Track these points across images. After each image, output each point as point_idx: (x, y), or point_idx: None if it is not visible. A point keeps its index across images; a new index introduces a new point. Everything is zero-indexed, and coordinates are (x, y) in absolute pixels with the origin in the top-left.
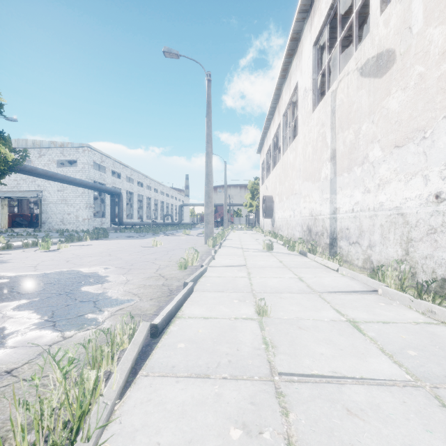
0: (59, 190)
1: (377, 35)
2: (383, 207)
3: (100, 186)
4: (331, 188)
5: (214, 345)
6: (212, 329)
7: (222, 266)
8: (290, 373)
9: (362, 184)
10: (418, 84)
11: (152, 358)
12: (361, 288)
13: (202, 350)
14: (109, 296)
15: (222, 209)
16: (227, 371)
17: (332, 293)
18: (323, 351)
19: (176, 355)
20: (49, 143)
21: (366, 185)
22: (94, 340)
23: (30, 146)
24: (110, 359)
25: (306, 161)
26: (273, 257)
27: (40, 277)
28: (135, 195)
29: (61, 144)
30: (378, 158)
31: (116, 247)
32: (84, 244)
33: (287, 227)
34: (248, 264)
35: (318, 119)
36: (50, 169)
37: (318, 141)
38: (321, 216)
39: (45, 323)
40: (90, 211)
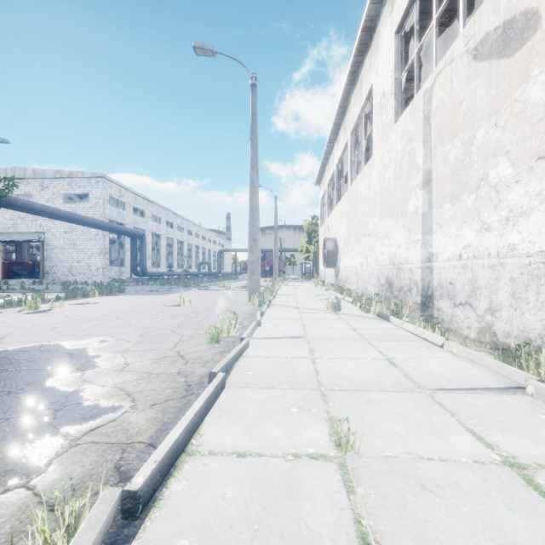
0: (66, 232)
1: None
2: (516, 252)
3: (117, 226)
4: (423, 226)
5: None
6: (251, 488)
7: (272, 338)
8: None
9: (477, 218)
10: None
11: None
12: (495, 381)
13: None
14: (85, 398)
15: (272, 255)
16: None
17: (451, 392)
18: None
19: None
20: (54, 173)
21: (483, 219)
22: None
23: (29, 176)
24: None
25: (384, 190)
26: (342, 322)
27: None
28: (163, 238)
29: (69, 174)
30: (505, 178)
31: (129, 306)
32: (88, 302)
33: (357, 279)
34: (308, 334)
35: (402, 132)
36: (55, 205)
37: (402, 161)
38: (408, 265)
39: None
40: (106, 258)
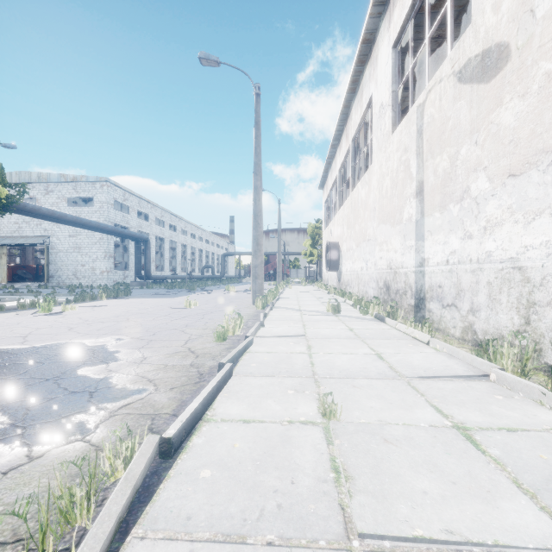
0: (71, 235)
1: (482, 25)
2: (492, 258)
3: (122, 230)
4: (417, 232)
5: (256, 473)
6: (254, 441)
7: (273, 336)
8: (377, 535)
9: (461, 227)
10: (544, 88)
11: (158, 500)
12: (465, 371)
13: (237, 482)
14: (114, 383)
15: (275, 259)
16: (275, 527)
17: (426, 379)
18: (425, 487)
19: (196, 492)
20: (59, 177)
21: (466, 228)
22: (60, 476)
23: (34, 180)
24: (85, 509)
25: (382, 197)
26: (341, 323)
27: (27, 352)
28: (167, 241)
29: (74, 178)
30: (483, 192)
31: (137, 309)
32: (98, 305)
33: (358, 282)
34: (308, 333)
35: (399, 143)
36: (60, 209)
37: (399, 171)
38: (403, 269)
39: (10, 430)
40: (110, 262)
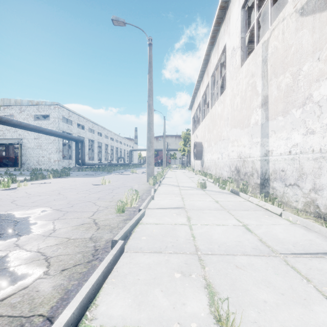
0: (35, 138)
1: None
2: None
3: (66, 135)
4: (262, 132)
5: None
6: None
7: (161, 208)
8: None
9: (303, 125)
10: None
11: None
12: None
13: None
14: (10, 263)
15: (162, 153)
16: None
17: (299, 256)
18: None
19: None
20: (28, 102)
21: (308, 126)
22: None
23: (13, 104)
24: None
25: (234, 110)
26: (208, 196)
27: None
28: (96, 142)
29: (37, 102)
30: (326, 96)
31: (69, 185)
32: (44, 182)
33: (215, 167)
34: (186, 205)
35: (247, 71)
36: (28, 122)
37: (247, 91)
38: (251, 158)
39: None
40: (60, 154)
